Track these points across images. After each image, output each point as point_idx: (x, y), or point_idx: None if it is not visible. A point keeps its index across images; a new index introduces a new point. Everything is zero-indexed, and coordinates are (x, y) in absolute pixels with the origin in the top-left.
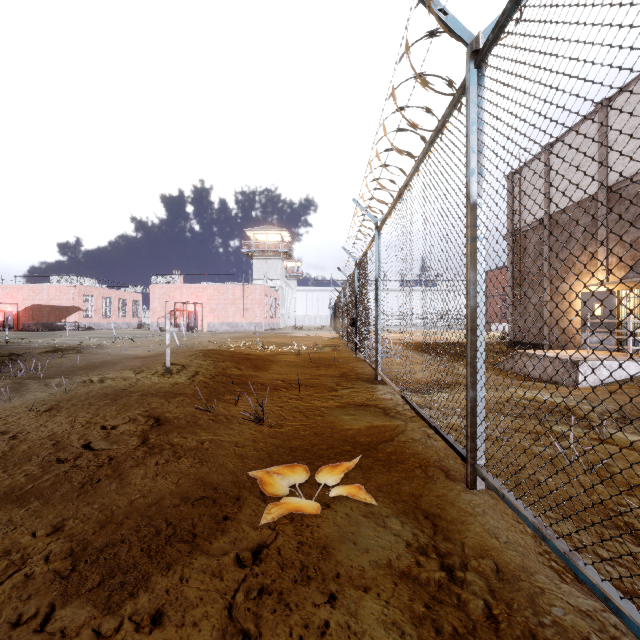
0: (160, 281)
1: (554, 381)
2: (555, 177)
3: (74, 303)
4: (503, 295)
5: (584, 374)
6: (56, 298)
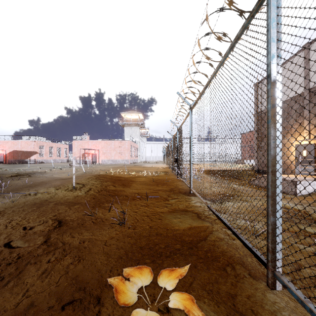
0: (77, 138)
1: (282, 191)
2: None
3: (34, 149)
4: (250, 145)
5: (300, 188)
6: (25, 147)
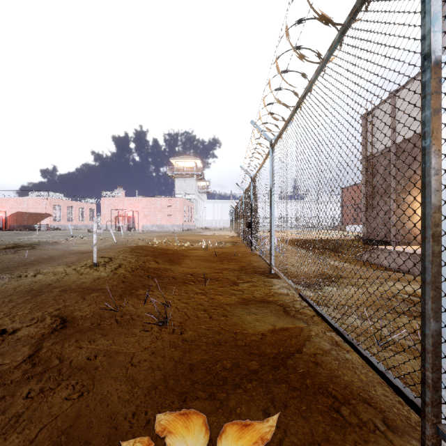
0: (108, 195)
1: (405, 270)
2: (400, 115)
3: (46, 211)
4: (355, 205)
5: None
6: (33, 207)
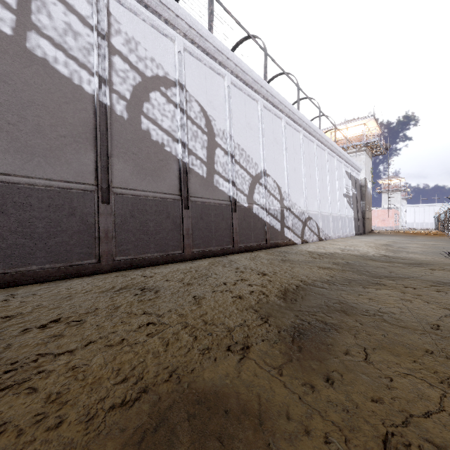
0: None
1: None
2: None
3: None
4: None
5: None
6: None
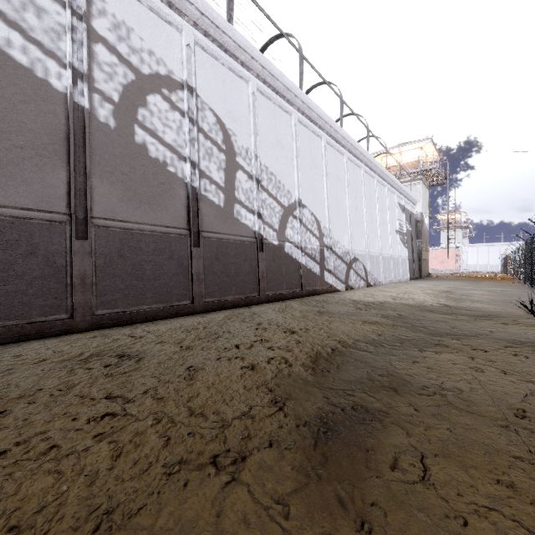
0: None
1: None
2: None
3: None
4: None
5: None
6: None
